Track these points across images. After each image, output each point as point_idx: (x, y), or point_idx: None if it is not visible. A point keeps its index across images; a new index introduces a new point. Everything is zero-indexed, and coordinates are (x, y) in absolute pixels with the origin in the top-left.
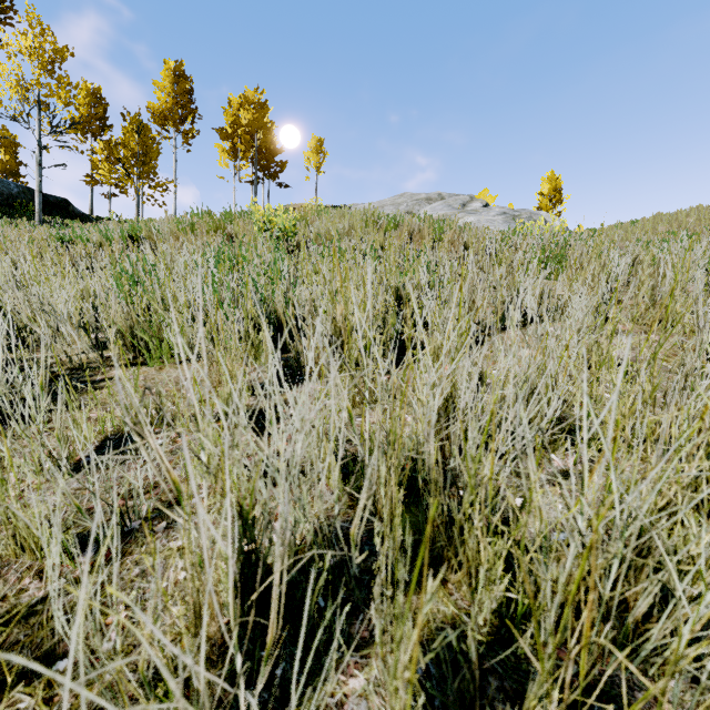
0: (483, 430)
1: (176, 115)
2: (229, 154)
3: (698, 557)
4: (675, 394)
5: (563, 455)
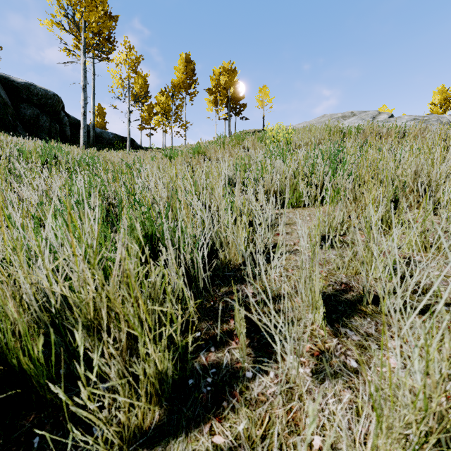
0: None
1: (186, 85)
2: (212, 103)
3: None
4: None
5: None
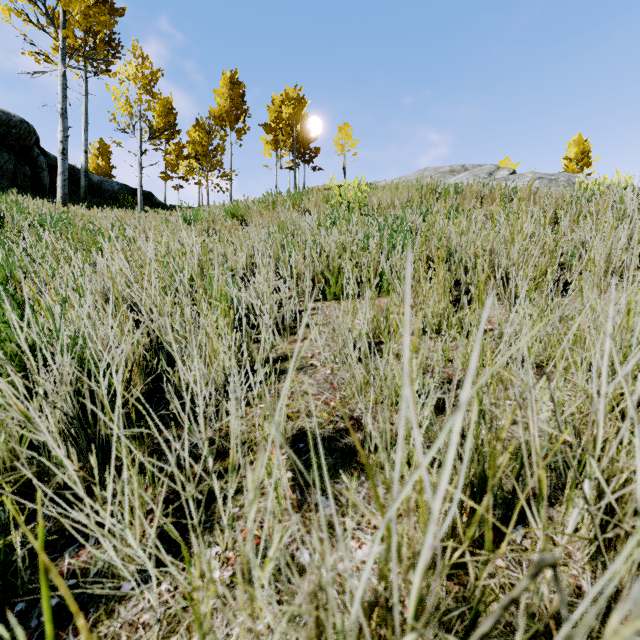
0: None
1: (232, 116)
2: (271, 145)
3: None
4: None
5: None
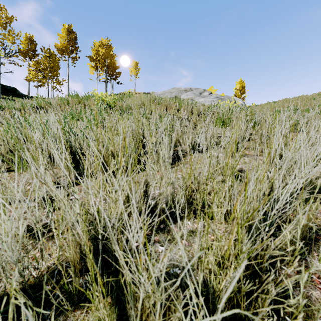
0: (160, 208)
1: (68, 50)
2: (94, 68)
3: (222, 291)
4: (235, 194)
5: (193, 221)
